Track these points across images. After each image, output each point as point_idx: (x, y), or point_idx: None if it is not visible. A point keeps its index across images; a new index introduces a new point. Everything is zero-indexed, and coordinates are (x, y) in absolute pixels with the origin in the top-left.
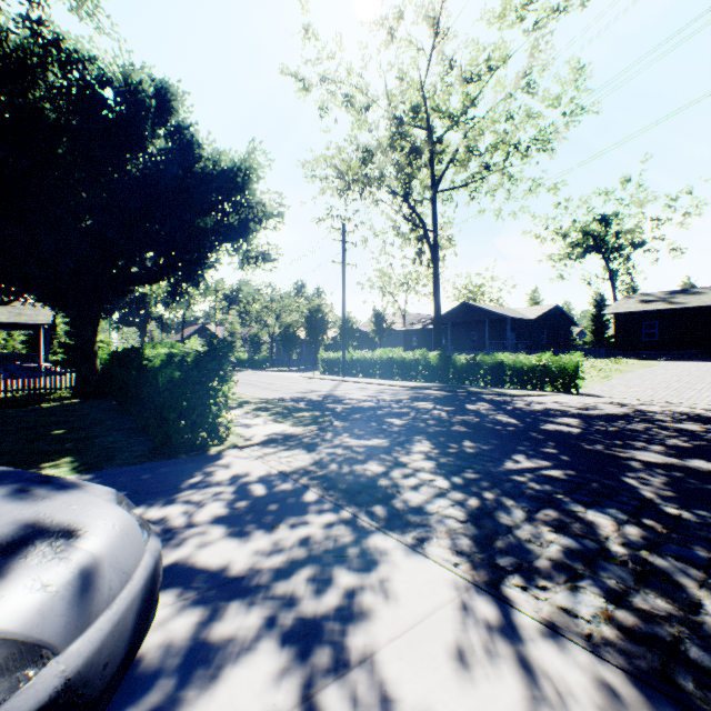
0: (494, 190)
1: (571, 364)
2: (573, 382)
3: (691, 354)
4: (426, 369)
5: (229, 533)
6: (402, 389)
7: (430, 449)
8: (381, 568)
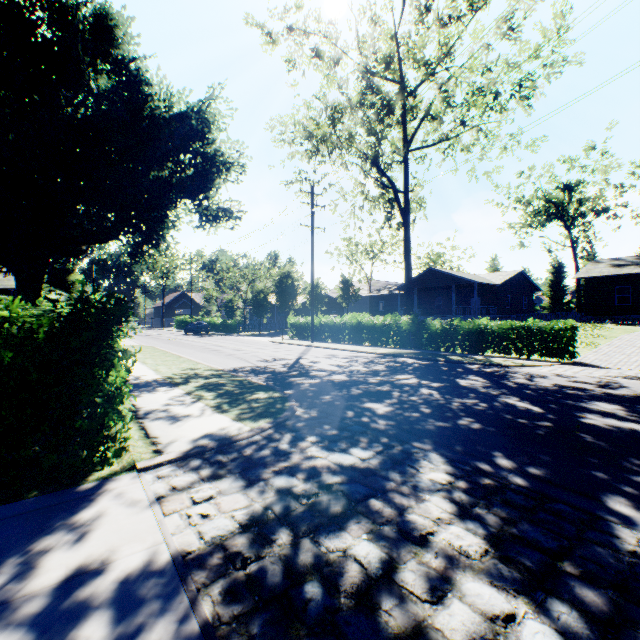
0: (472, 145)
1: (565, 330)
2: (568, 350)
3: None
4: (397, 334)
5: None
6: (375, 356)
7: (450, 478)
8: None
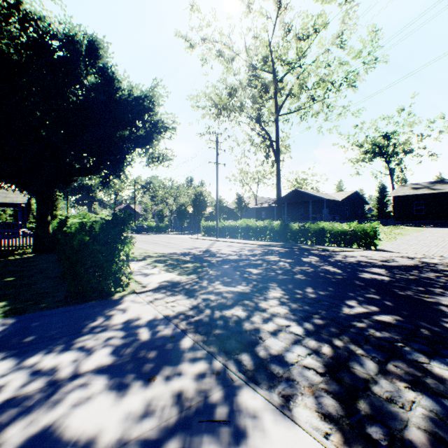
0: (318, 113)
1: (371, 230)
2: (373, 242)
3: (446, 223)
4: (271, 233)
5: (107, 388)
6: (256, 246)
7: (281, 295)
8: (251, 440)
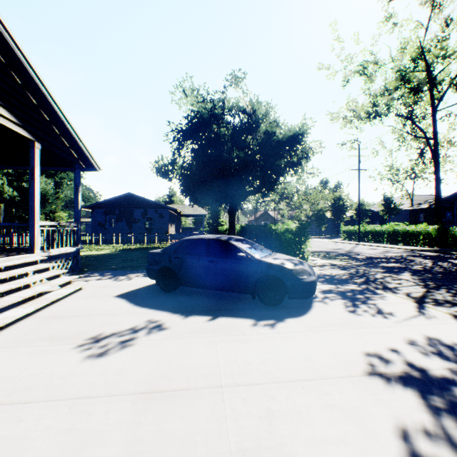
0: None
1: None
2: None
3: None
4: (425, 238)
5: (322, 284)
6: (403, 250)
7: (411, 274)
8: (377, 295)
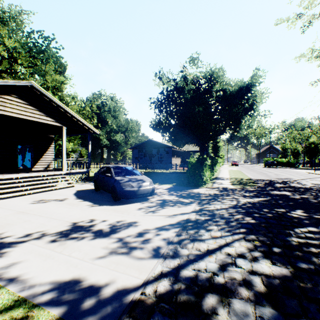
0: None
1: None
2: None
3: None
4: None
5: (175, 196)
6: None
7: (263, 199)
8: (184, 205)
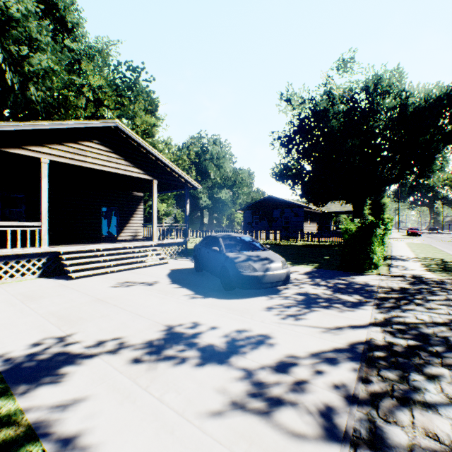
0: None
1: None
2: None
3: None
4: None
5: (325, 289)
6: None
7: None
8: (349, 308)
